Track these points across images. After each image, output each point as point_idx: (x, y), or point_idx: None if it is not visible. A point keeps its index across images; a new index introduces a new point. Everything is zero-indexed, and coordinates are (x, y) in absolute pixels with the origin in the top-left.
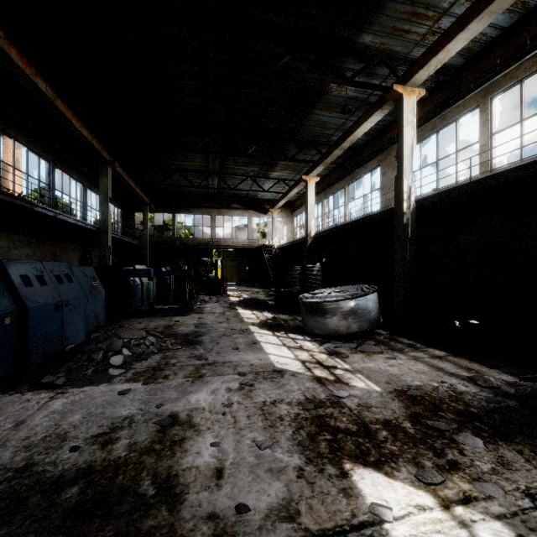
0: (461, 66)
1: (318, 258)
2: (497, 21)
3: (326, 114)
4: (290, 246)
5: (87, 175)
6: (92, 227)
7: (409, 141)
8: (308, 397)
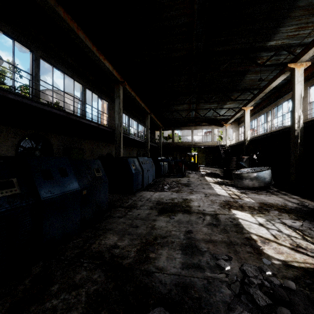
0: None
1: (254, 151)
2: None
3: (254, 75)
4: (237, 144)
5: (139, 118)
6: (143, 141)
7: (298, 92)
8: (226, 200)
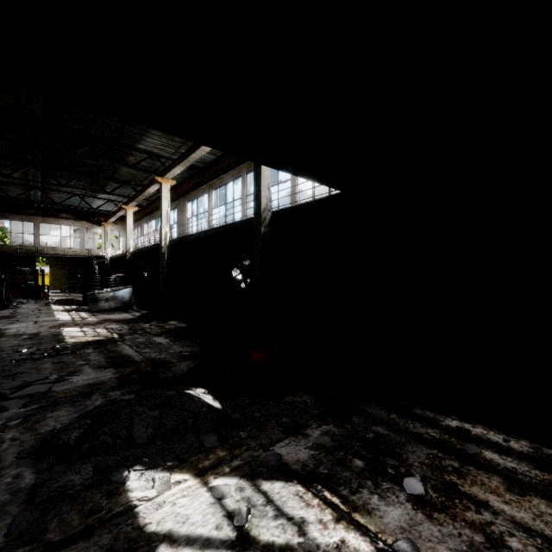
0: (204, 167)
1: (146, 268)
2: (208, 156)
3: (133, 170)
4: (124, 257)
5: None
6: None
7: (165, 208)
8: (64, 323)
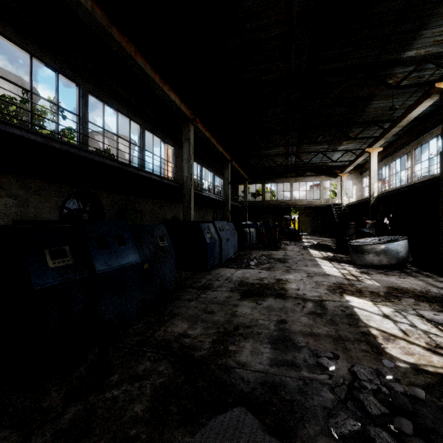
0: None
1: (385, 213)
2: None
3: (384, 102)
4: (358, 203)
5: (215, 167)
6: (221, 199)
7: None
8: (338, 282)
